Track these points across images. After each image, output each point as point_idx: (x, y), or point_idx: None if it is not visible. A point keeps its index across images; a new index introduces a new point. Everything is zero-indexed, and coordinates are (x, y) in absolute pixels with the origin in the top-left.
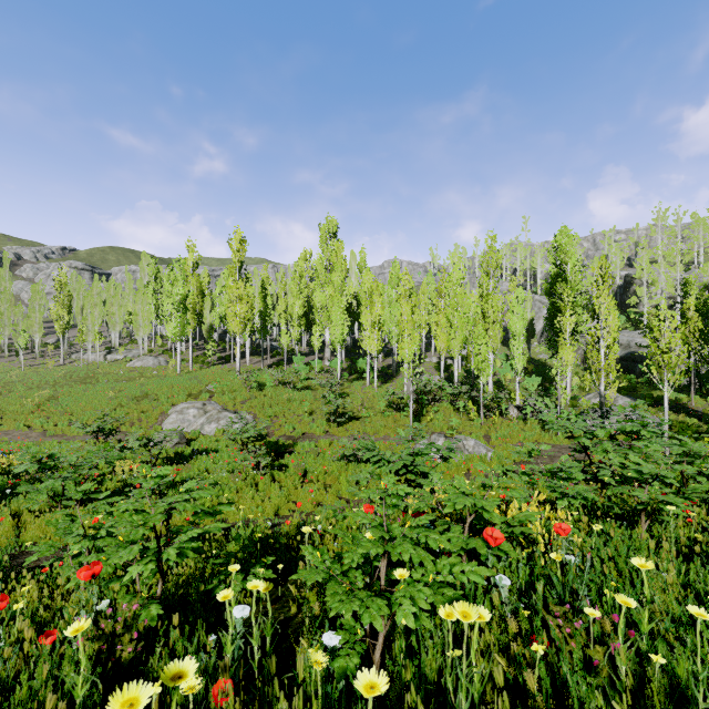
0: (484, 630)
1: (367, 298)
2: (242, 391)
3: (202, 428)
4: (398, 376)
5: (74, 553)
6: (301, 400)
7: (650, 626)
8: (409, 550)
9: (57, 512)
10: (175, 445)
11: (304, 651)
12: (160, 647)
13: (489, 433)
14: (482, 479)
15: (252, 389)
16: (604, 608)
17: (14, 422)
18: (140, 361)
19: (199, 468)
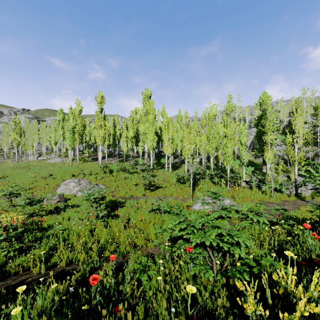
0: None
1: (165, 127)
2: (101, 174)
3: (77, 192)
4: (181, 167)
5: None
6: (131, 178)
7: None
8: None
9: None
10: (57, 202)
11: None
12: None
13: (233, 195)
14: None
15: (106, 172)
16: None
17: None
18: (53, 160)
19: (65, 217)
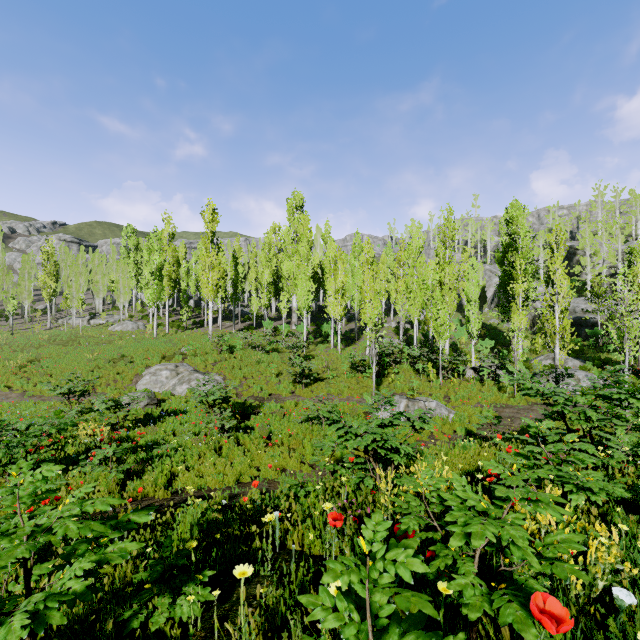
0: None
1: (331, 266)
2: (213, 354)
3: (174, 389)
4: (360, 339)
5: None
6: (269, 362)
7: None
8: None
9: None
10: (146, 406)
11: None
12: None
13: (448, 394)
14: (504, 491)
15: (222, 351)
16: None
17: None
18: (120, 326)
19: (166, 429)
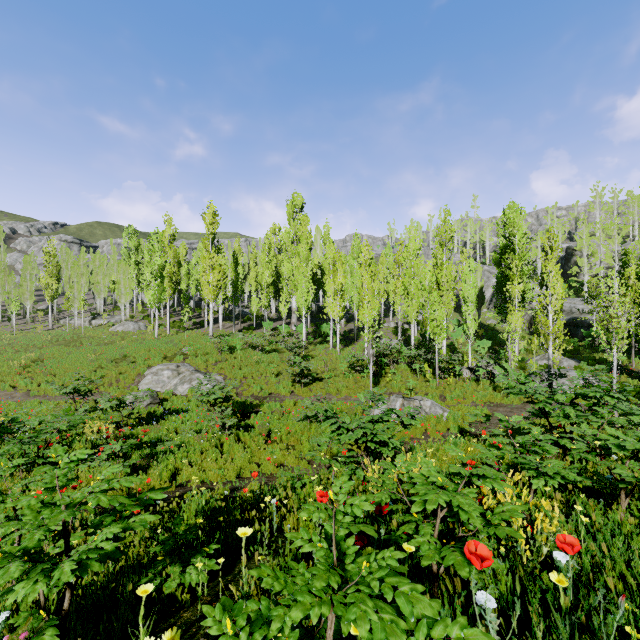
0: None
1: (330, 268)
2: (214, 354)
3: (175, 388)
4: (359, 339)
5: (12, 530)
6: (269, 362)
7: None
8: (368, 614)
9: None
10: (148, 405)
11: None
12: None
13: (444, 394)
14: (457, 468)
15: (223, 352)
16: None
17: (1, 383)
18: (121, 326)
19: (169, 428)
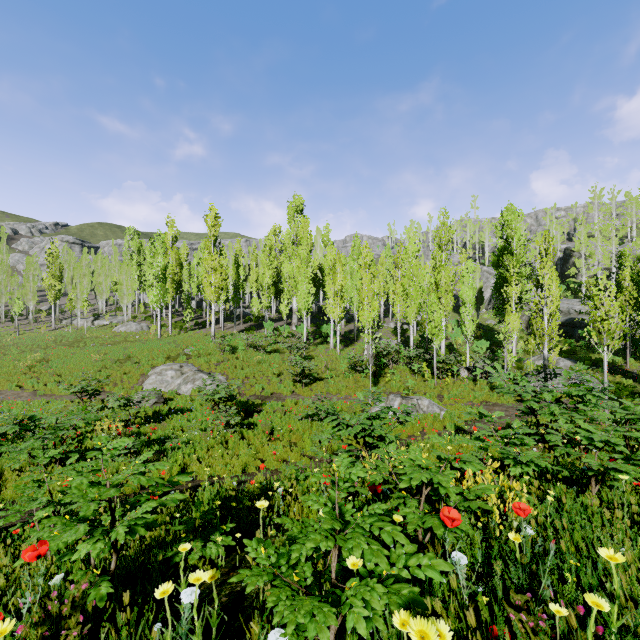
0: (441, 614)
1: (330, 269)
2: (216, 354)
3: (179, 388)
4: (359, 340)
5: (44, 515)
6: (270, 362)
7: (620, 622)
8: (361, 544)
9: (23, 478)
10: (153, 405)
11: (254, 636)
12: (104, 634)
13: (441, 393)
14: (438, 453)
15: (225, 352)
16: (567, 597)
17: (8, 383)
18: (124, 327)
19: (175, 426)
